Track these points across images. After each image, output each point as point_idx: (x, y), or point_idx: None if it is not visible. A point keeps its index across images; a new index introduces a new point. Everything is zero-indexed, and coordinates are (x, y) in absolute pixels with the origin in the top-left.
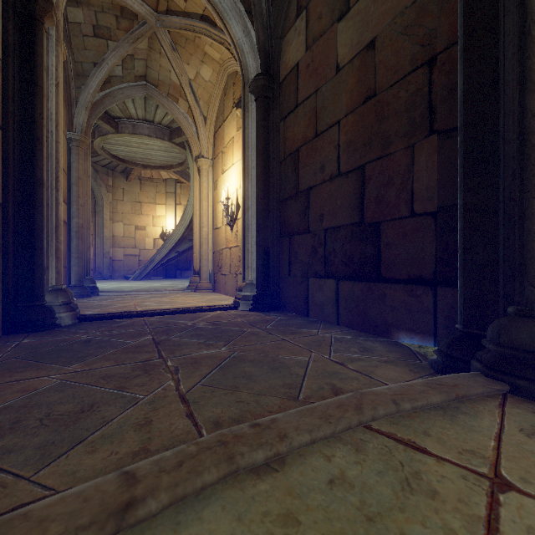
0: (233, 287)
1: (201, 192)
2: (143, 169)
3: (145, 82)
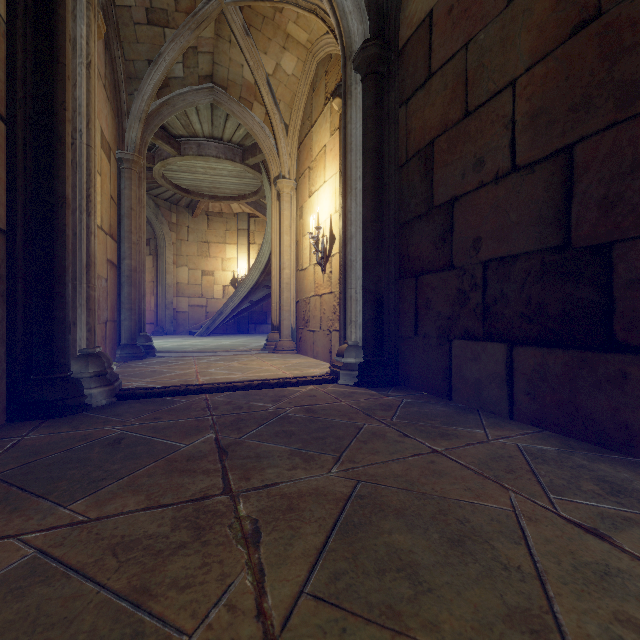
0: (325, 349)
1: (282, 223)
2: (210, 201)
3: (212, 84)
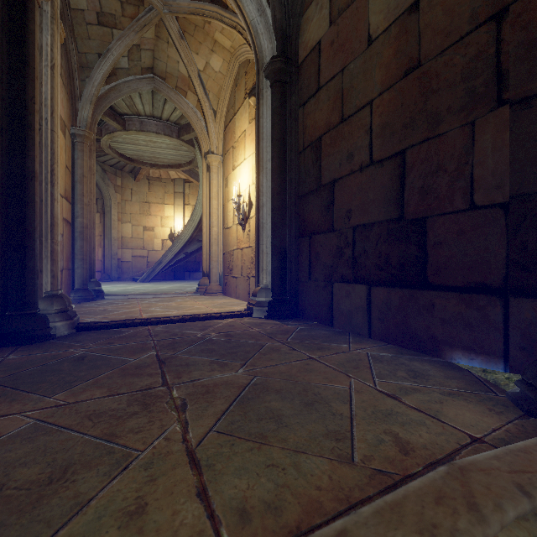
0: (245, 291)
1: (211, 190)
2: (151, 168)
3: (153, 74)
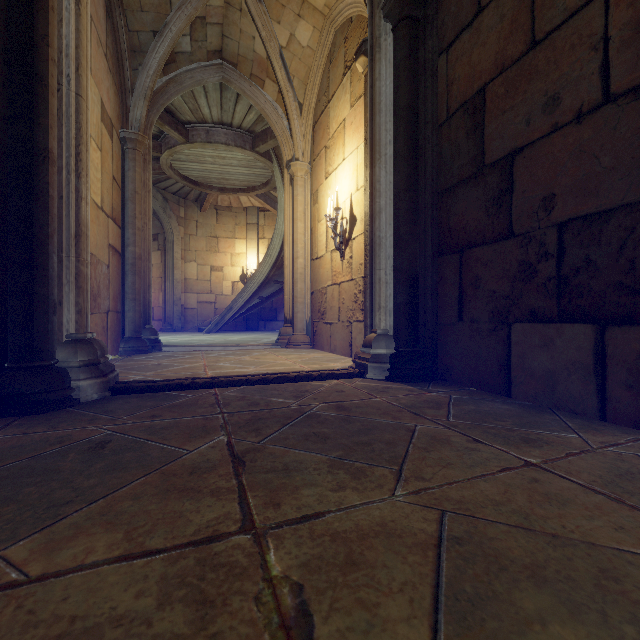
0: (344, 342)
1: (295, 209)
2: (219, 193)
3: (221, 60)
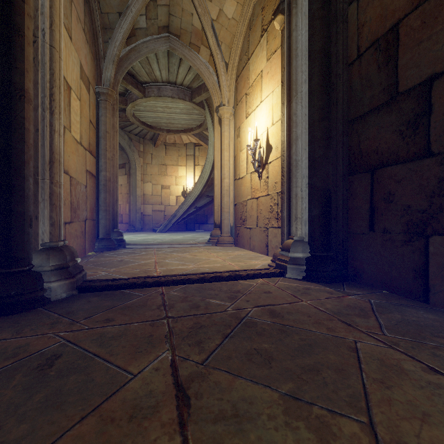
0: (262, 243)
1: (223, 142)
2: (167, 133)
3: (168, 33)
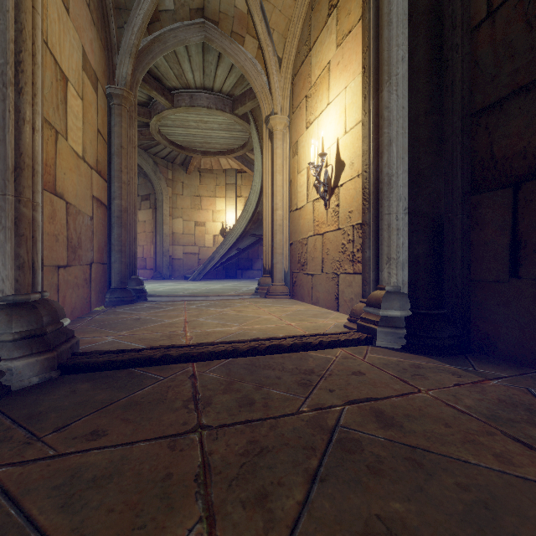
0: (329, 295)
1: (274, 162)
2: (202, 156)
3: (203, 19)
